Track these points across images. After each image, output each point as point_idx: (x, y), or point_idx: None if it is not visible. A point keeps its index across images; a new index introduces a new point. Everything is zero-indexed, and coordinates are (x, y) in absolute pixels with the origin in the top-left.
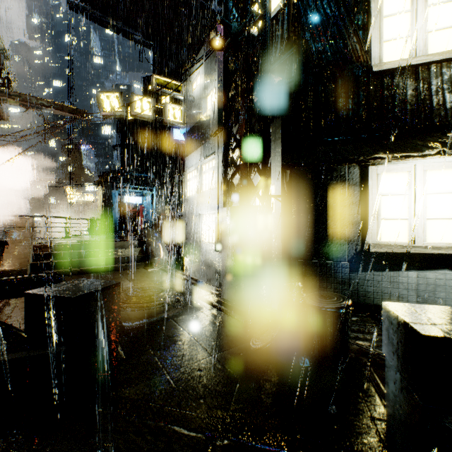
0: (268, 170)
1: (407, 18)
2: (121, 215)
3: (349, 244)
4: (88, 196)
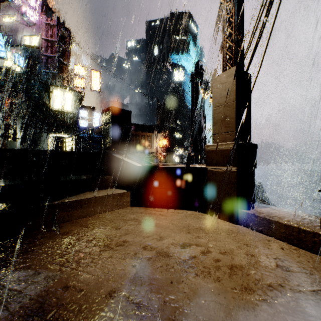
0: (16, 130)
1: (60, 98)
2: None
3: None
4: None
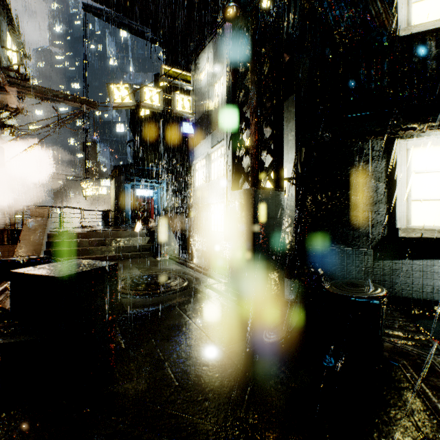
0: (281, 150)
1: None
2: (134, 207)
3: (373, 228)
4: (103, 190)
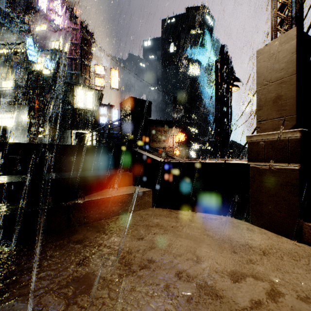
0: (45, 127)
1: (82, 97)
2: None
3: None
4: None
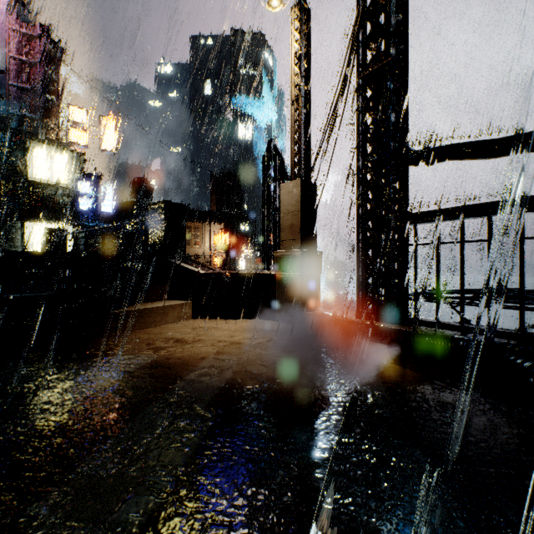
0: None
1: (45, 162)
2: None
3: None
4: None
